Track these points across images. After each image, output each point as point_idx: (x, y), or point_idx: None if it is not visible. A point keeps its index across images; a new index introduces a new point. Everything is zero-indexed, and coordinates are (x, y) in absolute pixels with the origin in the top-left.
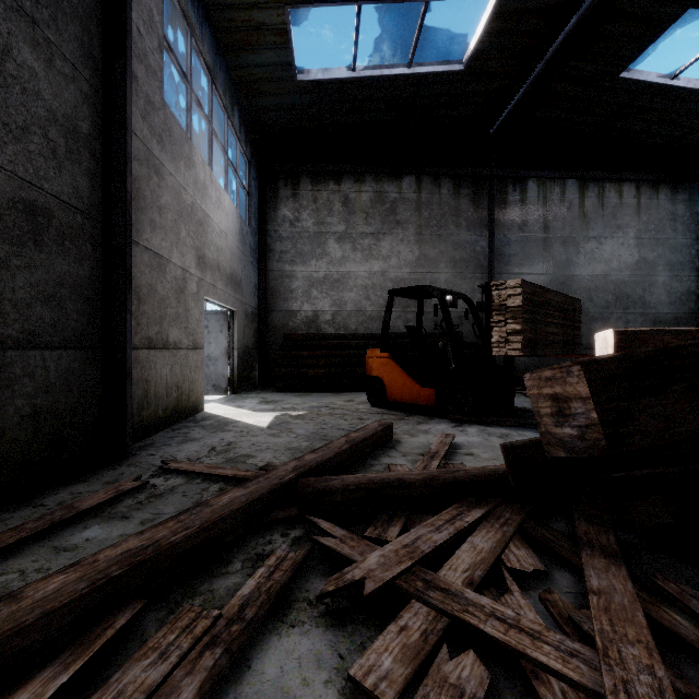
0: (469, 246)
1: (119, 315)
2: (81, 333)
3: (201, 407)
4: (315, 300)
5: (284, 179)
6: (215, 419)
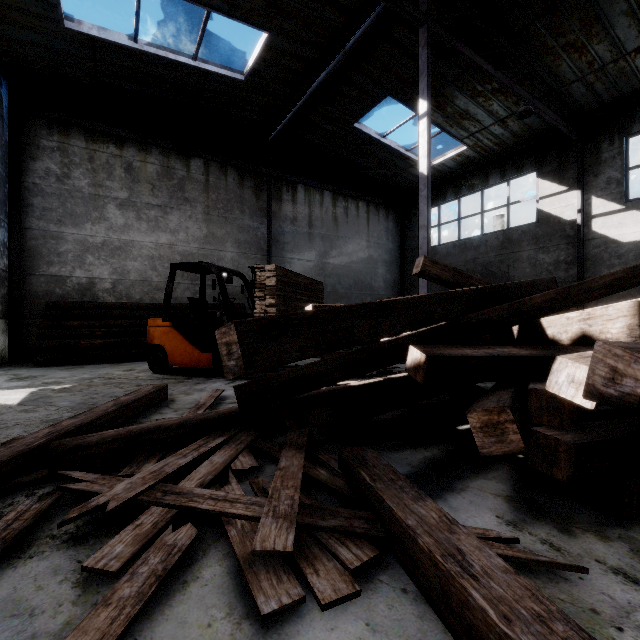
0: (252, 231)
1: None
2: None
3: None
4: (90, 267)
5: (48, 127)
6: None
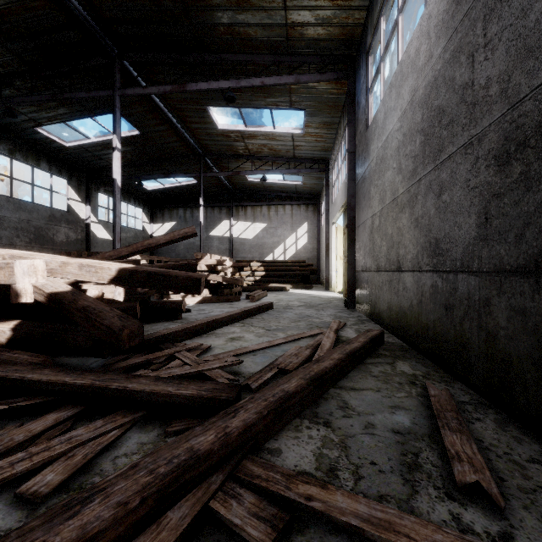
0: None
1: None
2: None
3: None
4: None
5: None
6: None
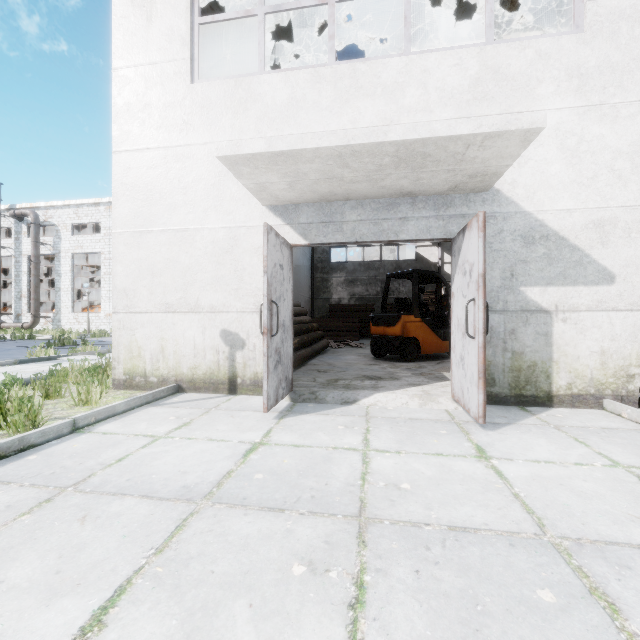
0: None
1: None
2: None
3: None
4: None
5: None
6: None
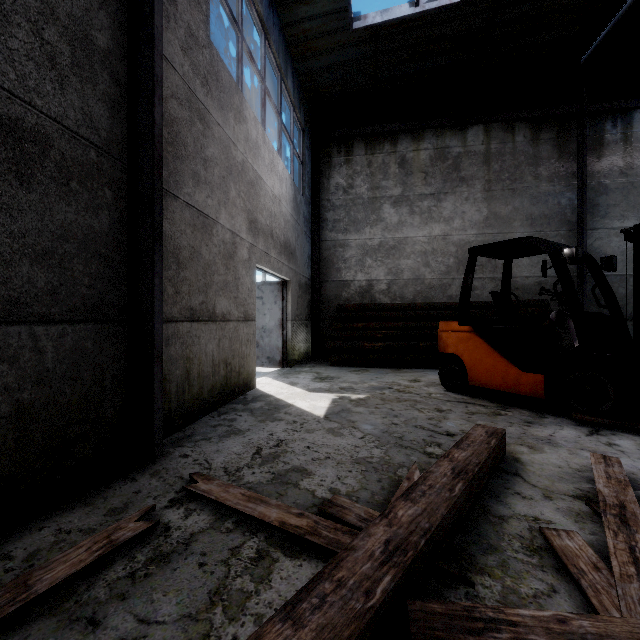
0: (551, 199)
1: (146, 279)
2: (96, 302)
3: (253, 384)
4: (369, 269)
5: (337, 146)
6: (266, 401)
